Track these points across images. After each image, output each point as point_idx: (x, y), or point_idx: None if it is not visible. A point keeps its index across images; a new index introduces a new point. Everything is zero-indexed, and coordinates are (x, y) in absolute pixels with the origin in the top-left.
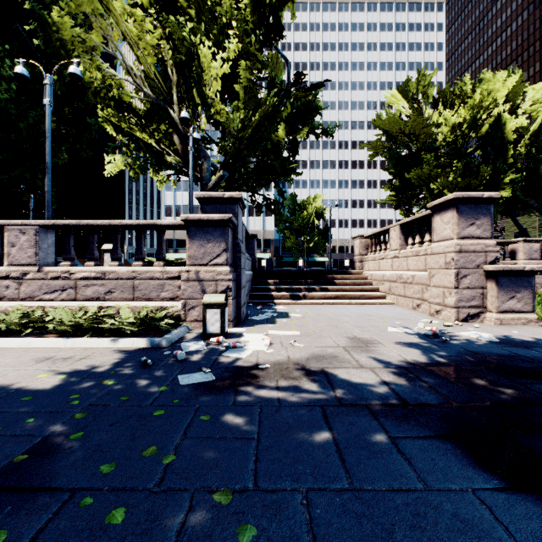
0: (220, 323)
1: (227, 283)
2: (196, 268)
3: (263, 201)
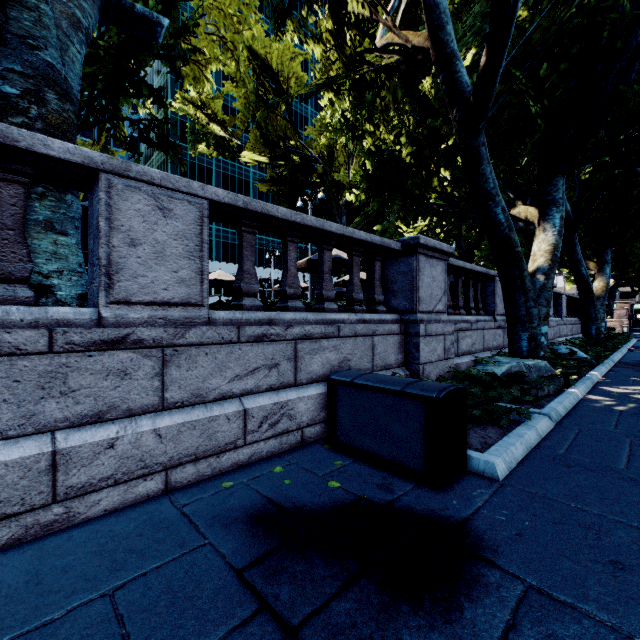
0: (626, 330)
1: (626, 323)
2: (617, 319)
3: (638, 290)
